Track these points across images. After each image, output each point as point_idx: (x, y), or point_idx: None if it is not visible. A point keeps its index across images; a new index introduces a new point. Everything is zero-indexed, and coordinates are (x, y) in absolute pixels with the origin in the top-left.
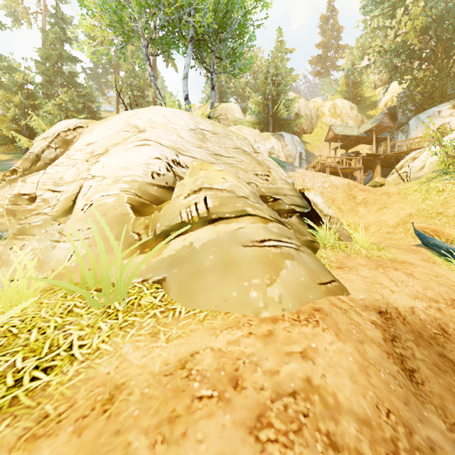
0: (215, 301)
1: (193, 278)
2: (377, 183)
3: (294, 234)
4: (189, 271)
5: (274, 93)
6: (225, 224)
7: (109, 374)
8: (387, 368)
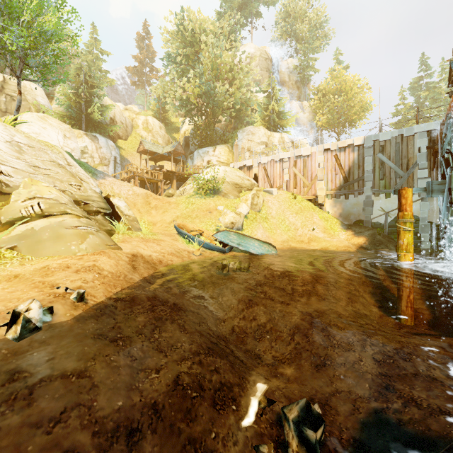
0: (52, 252)
1: (37, 244)
2: (170, 194)
3: (99, 225)
4: (33, 241)
5: (87, 93)
6: (54, 218)
7: (9, 274)
8: (126, 266)
